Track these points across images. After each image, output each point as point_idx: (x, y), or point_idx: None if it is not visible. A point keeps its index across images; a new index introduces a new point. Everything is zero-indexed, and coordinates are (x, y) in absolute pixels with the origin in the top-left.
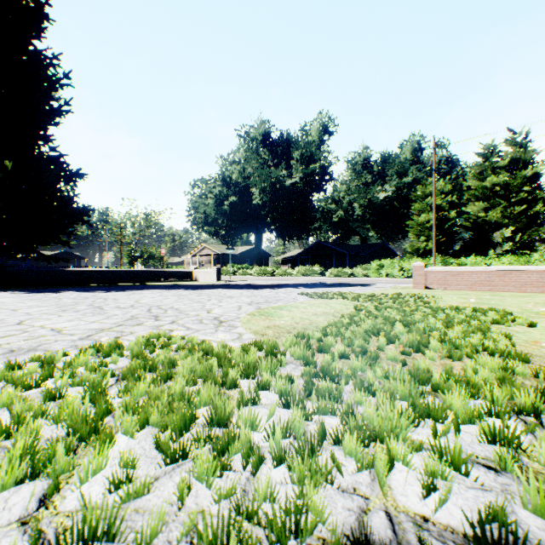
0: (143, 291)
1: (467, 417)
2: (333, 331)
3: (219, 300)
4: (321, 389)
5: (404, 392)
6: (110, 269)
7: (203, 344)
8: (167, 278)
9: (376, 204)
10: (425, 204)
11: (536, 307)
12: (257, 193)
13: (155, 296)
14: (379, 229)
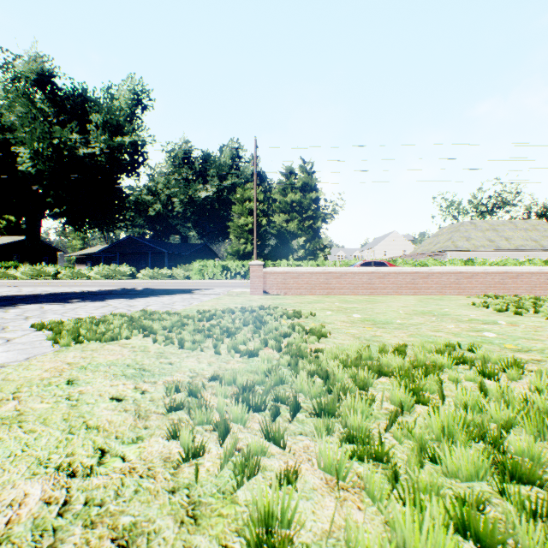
0: None
1: None
2: None
3: None
4: None
5: None
6: None
7: None
8: None
9: (198, 202)
10: (245, 208)
11: (447, 326)
12: (27, 155)
13: None
14: (201, 229)
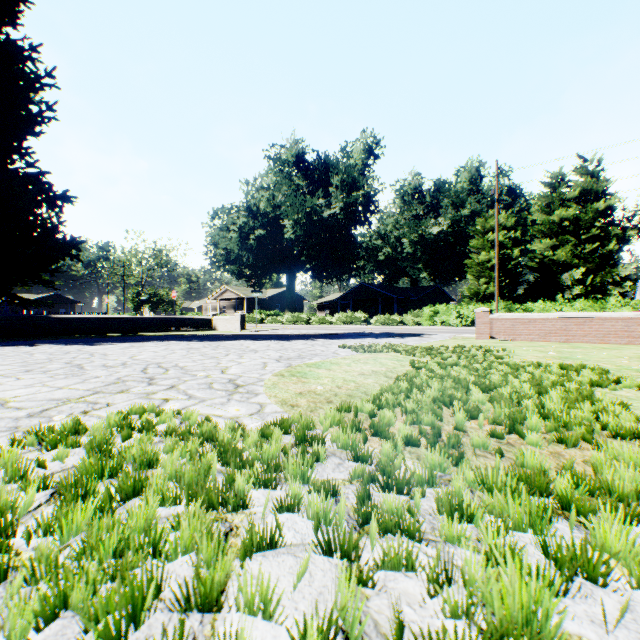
0: (145, 343)
1: None
2: (389, 401)
3: (239, 355)
4: (385, 515)
5: (520, 517)
6: (106, 316)
7: (204, 425)
8: (178, 327)
9: (429, 240)
10: (485, 241)
11: (632, 363)
12: (289, 226)
13: (158, 350)
14: (432, 269)
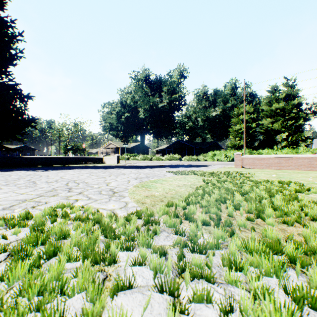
0: (68, 170)
1: None
2: (193, 200)
3: (116, 176)
4: (194, 268)
5: (269, 269)
6: (49, 156)
7: (95, 214)
8: (86, 162)
9: (211, 119)
10: (239, 119)
11: (314, 180)
12: (142, 111)
13: (75, 174)
14: (212, 133)
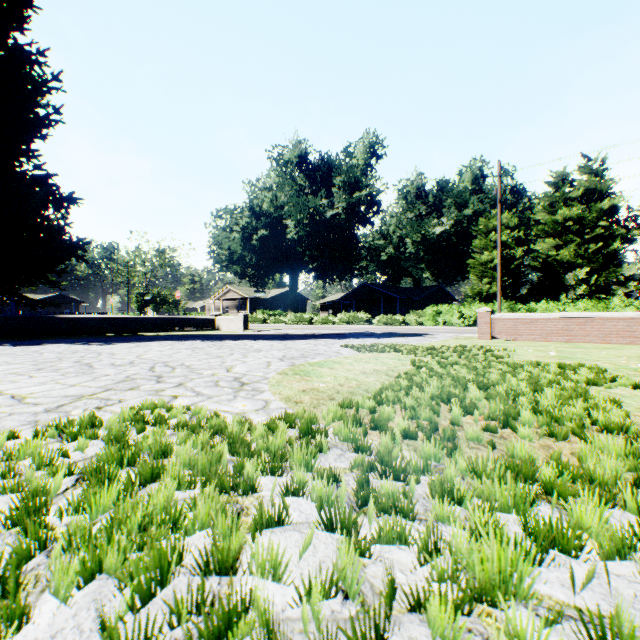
0: (150, 343)
1: (615, 548)
2: (389, 397)
3: (243, 354)
4: (382, 497)
5: (505, 500)
6: (111, 316)
7: (213, 419)
8: (182, 327)
9: (432, 240)
10: (488, 241)
11: (630, 362)
12: (292, 226)
13: (164, 350)
14: (435, 269)
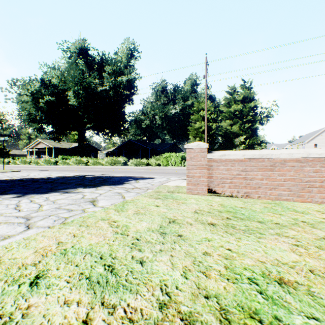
0: None
1: None
2: None
3: None
4: None
5: None
6: None
7: None
8: None
9: (170, 117)
10: (199, 116)
11: None
12: (72, 95)
13: None
14: (172, 134)
